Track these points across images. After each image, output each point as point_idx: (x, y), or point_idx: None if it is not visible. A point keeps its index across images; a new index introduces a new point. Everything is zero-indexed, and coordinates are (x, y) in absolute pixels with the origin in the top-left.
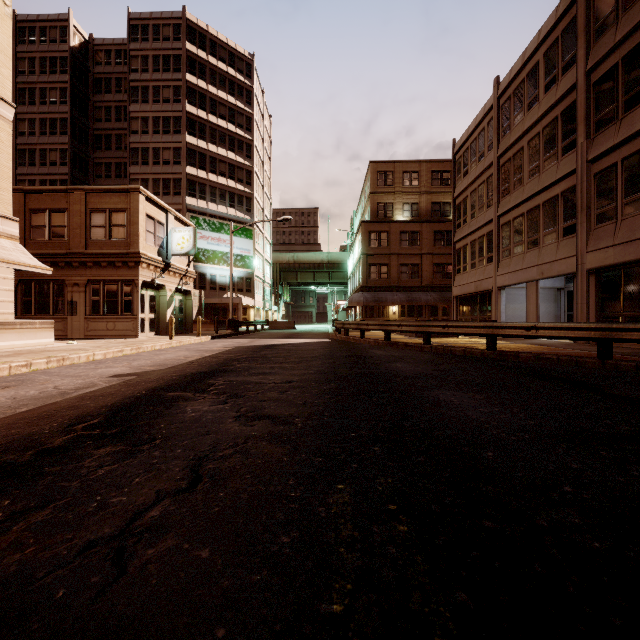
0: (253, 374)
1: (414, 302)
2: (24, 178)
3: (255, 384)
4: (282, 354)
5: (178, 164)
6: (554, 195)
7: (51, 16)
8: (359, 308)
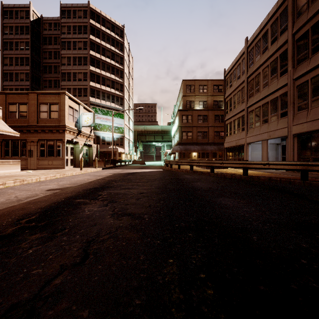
0: (122, 189)
1: (205, 150)
2: (7, 87)
3: (123, 194)
4: (138, 177)
5: (86, 81)
6: (276, 96)
7: (21, 5)
8: (177, 153)
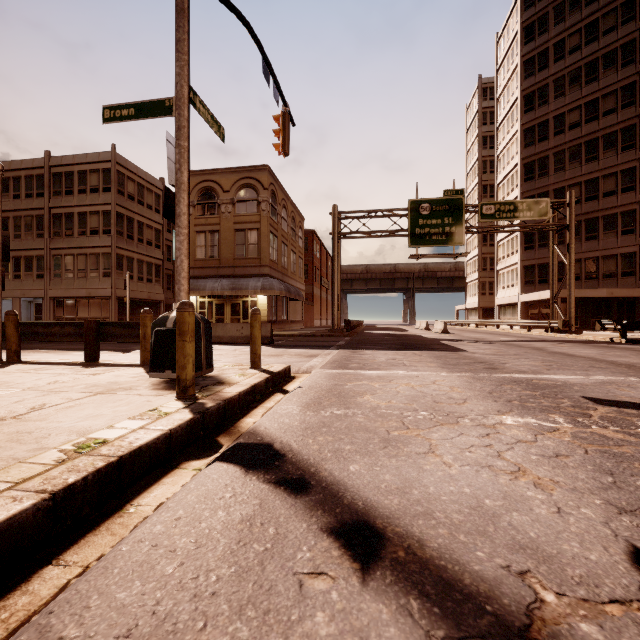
0: None
1: None
2: None
3: None
4: None
5: None
6: (32, 255)
7: None
8: None
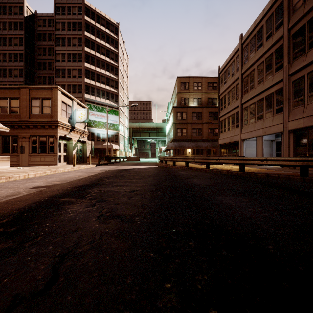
0: (114, 186)
1: (199, 147)
2: (0, 83)
3: (114, 192)
4: (132, 174)
5: (80, 77)
6: (271, 92)
7: (14, 1)
8: (172, 150)
